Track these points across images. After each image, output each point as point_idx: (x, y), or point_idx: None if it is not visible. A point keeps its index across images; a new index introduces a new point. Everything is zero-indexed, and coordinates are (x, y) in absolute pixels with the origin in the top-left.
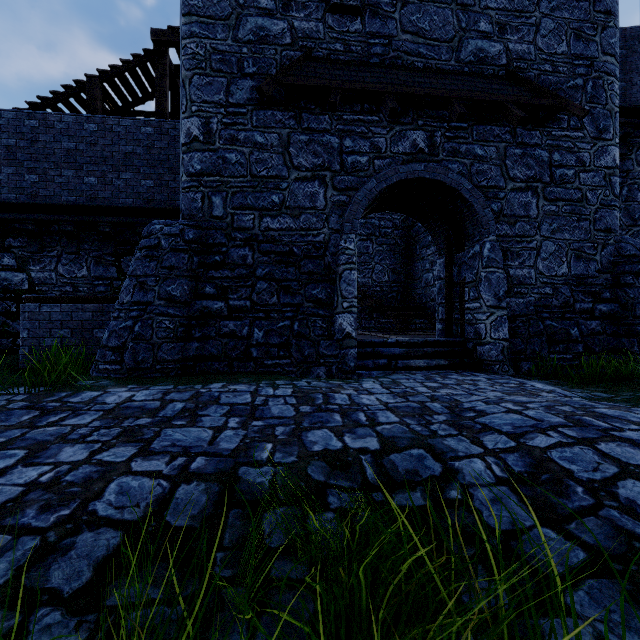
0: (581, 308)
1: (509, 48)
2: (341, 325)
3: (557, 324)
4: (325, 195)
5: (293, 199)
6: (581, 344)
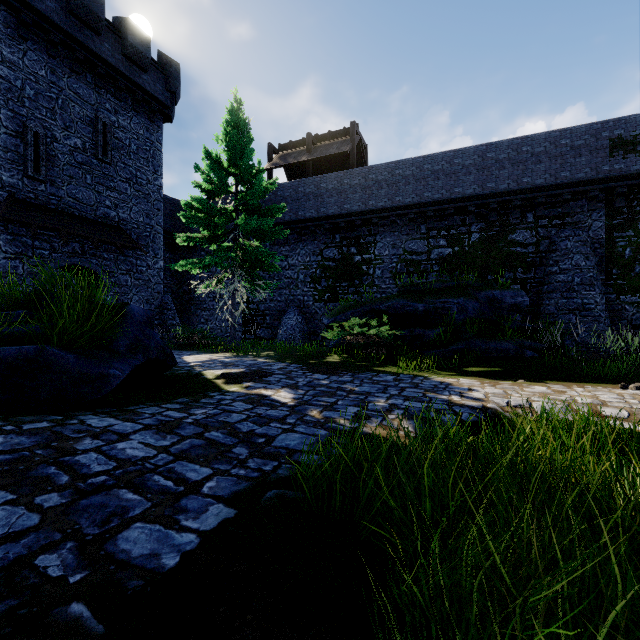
0: None
1: (119, 215)
2: None
3: None
4: (23, 268)
5: (3, 268)
6: None
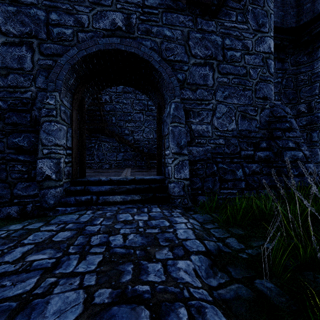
0: (245, 154)
1: None
2: (41, 169)
3: (227, 166)
4: (32, 59)
5: (1, 60)
6: (244, 182)
